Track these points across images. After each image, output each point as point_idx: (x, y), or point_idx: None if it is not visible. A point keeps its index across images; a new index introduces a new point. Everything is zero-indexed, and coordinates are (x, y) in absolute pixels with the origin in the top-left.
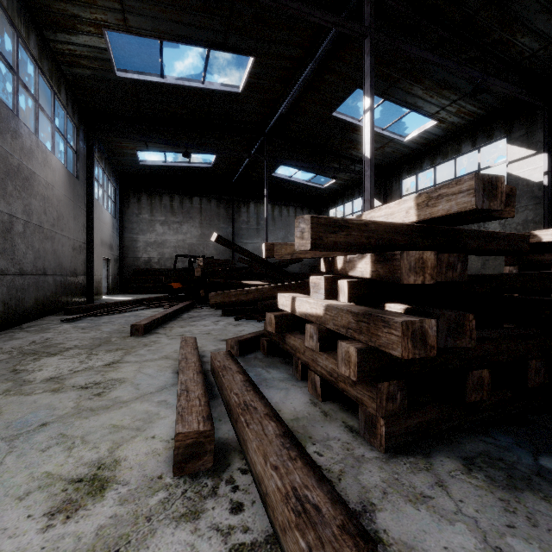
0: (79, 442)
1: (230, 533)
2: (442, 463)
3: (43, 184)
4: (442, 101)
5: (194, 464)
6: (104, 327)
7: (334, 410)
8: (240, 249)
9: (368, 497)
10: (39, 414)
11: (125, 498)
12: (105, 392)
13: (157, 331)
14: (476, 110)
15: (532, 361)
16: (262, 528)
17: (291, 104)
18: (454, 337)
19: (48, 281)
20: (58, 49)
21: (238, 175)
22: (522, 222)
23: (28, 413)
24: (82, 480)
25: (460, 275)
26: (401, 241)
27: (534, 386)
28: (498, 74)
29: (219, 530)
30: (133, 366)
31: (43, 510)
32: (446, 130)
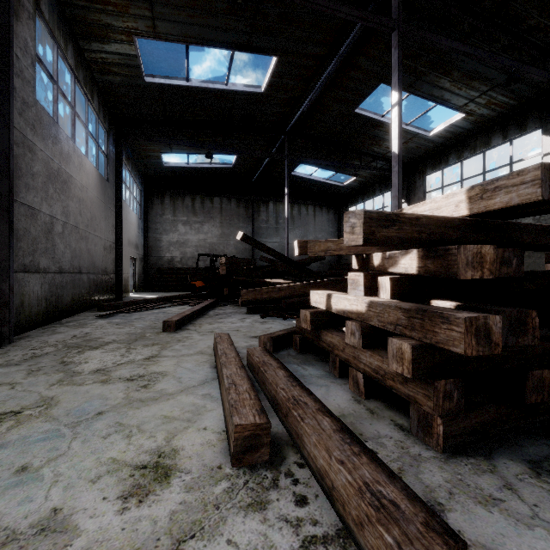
0: (136, 431)
1: (300, 525)
2: (507, 466)
3: (79, 186)
4: (470, 93)
5: (251, 456)
6: (137, 323)
7: (379, 408)
8: (264, 248)
9: (434, 496)
10: (93, 403)
11: (190, 486)
12: (150, 385)
13: (187, 327)
14: (508, 101)
15: None
16: (331, 522)
17: (312, 102)
18: (515, 335)
19: (83, 279)
20: (91, 58)
21: (258, 175)
22: None
23: (83, 402)
24: (146, 467)
25: (515, 271)
26: (452, 235)
27: None
28: (533, 62)
29: (288, 521)
30: (171, 361)
31: (116, 493)
32: (474, 123)
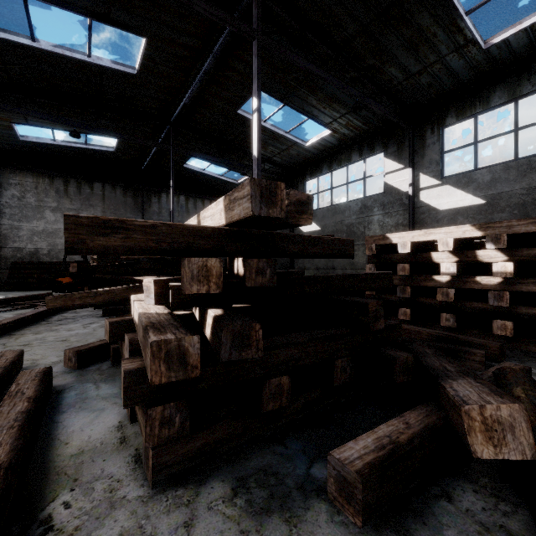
0: None
1: None
2: (211, 491)
3: None
4: (333, 113)
5: None
6: None
7: (138, 433)
8: None
9: None
10: None
11: None
12: None
13: None
14: (361, 125)
15: (338, 361)
16: None
17: (195, 96)
18: (239, 349)
19: None
20: None
21: (147, 163)
22: (395, 224)
23: None
24: None
25: (269, 280)
26: (205, 245)
27: (344, 383)
28: (375, 96)
29: None
30: None
31: None
32: (339, 140)
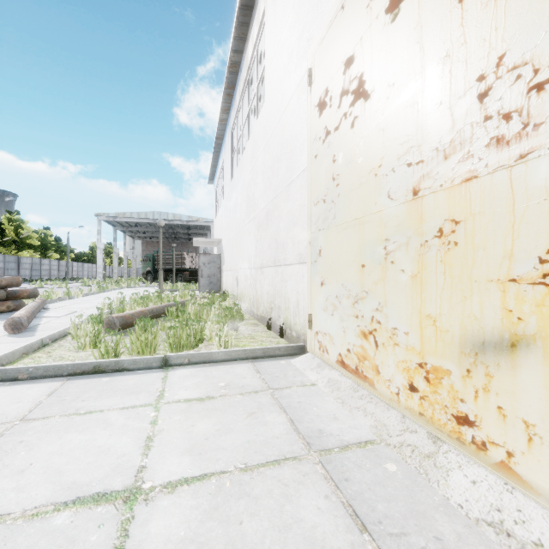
0: None
1: None
2: None
3: None
4: None
5: None
6: None
7: None
8: None
9: None
10: None
11: None
12: None
13: None
14: None
15: None
16: None
17: None
18: None
19: None
20: None
21: None
22: None
23: None
24: None
25: None
26: None
27: None
28: None
29: None
30: None
31: None
32: None
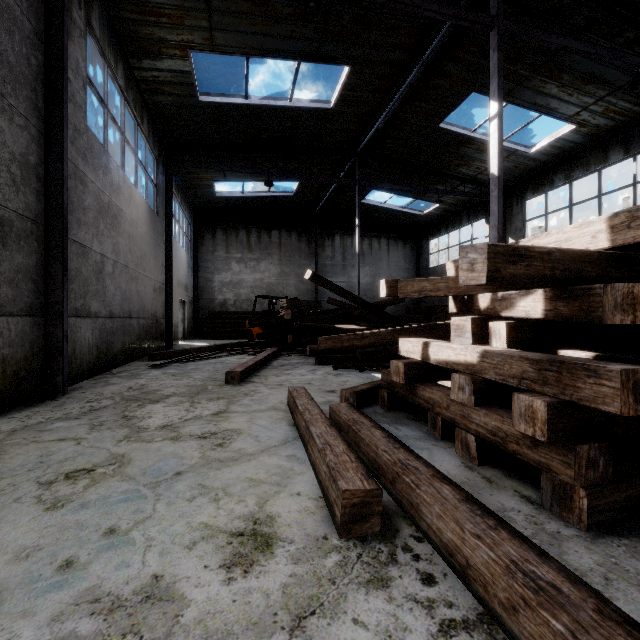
0: (223, 494)
1: (433, 606)
2: None
3: (129, 221)
4: (584, 99)
5: (361, 526)
6: (194, 374)
7: (497, 476)
8: (336, 288)
9: (587, 581)
10: (169, 462)
11: (297, 557)
12: (226, 443)
13: (252, 380)
14: (631, 107)
15: None
16: (468, 604)
17: (389, 118)
18: None
19: (133, 324)
20: (142, 77)
21: (322, 204)
22: None
23: (157, 461)
24: (243, 534)
25: None
26: (591, 272)
27: None
28: None
29: (418, 601)
30: (243, 417)
31: (217, 561)
32: (587, 136)
